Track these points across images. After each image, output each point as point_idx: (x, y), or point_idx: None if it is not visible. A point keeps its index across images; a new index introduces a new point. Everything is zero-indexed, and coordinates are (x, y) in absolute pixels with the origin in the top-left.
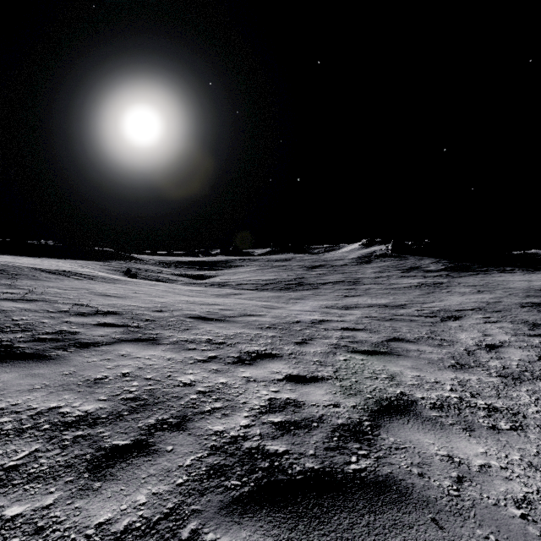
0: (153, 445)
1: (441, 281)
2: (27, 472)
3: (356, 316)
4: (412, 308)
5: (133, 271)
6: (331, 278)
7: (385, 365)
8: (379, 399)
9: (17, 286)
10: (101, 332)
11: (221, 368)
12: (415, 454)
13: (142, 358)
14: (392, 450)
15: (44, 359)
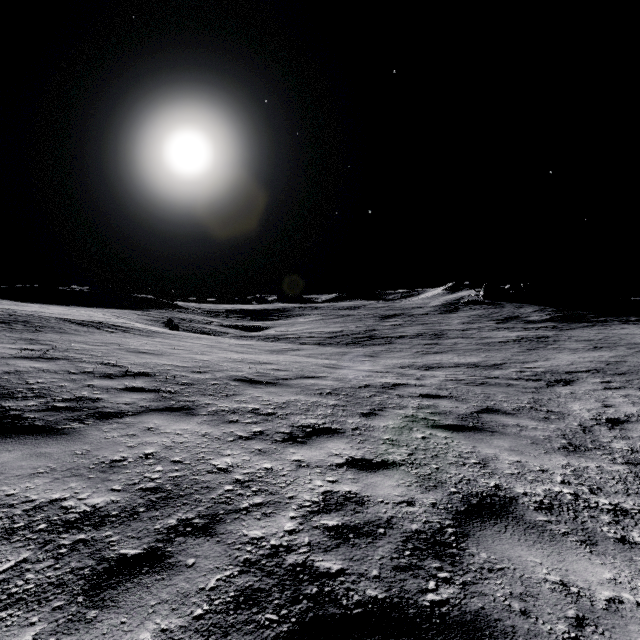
0: (170, 557)
1: (546, 335)
2: (8, 591)
3: (438, 379)
4: (510, 369)
5: (176, 322)
6: (409, 330)
7: (475, 446)
8: (467, 494)
9: (39, 340)
10: (128, 399)
11: (266, 447)
12: (516, 579)
13: (172, 434)
14: (484, 572)
15: (55, 434)
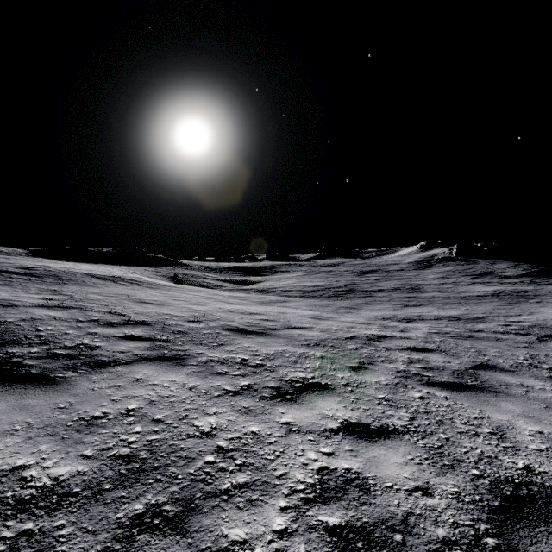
0: None
1: (525, 289)
2: None
3: (423, 331)
4: (494, 323)
5: (180, 277)
6: (386, 285)
7: (483, 409)
8: (495, 480)
9: (61, 291)
10: (124, 347)
11: (254, 405)
12: None
13: (158, 386)
14: None
15: (46, 383)
